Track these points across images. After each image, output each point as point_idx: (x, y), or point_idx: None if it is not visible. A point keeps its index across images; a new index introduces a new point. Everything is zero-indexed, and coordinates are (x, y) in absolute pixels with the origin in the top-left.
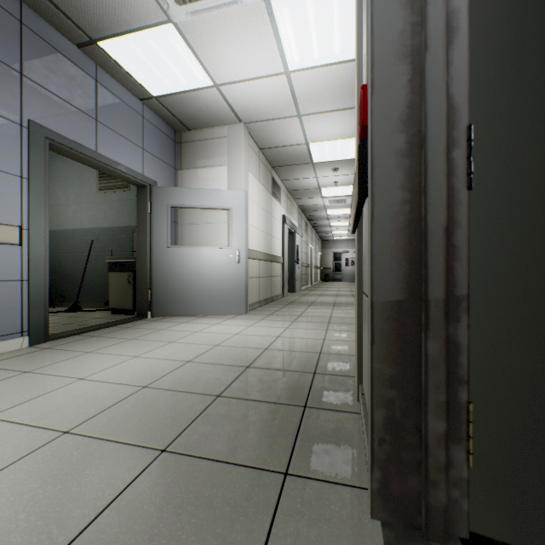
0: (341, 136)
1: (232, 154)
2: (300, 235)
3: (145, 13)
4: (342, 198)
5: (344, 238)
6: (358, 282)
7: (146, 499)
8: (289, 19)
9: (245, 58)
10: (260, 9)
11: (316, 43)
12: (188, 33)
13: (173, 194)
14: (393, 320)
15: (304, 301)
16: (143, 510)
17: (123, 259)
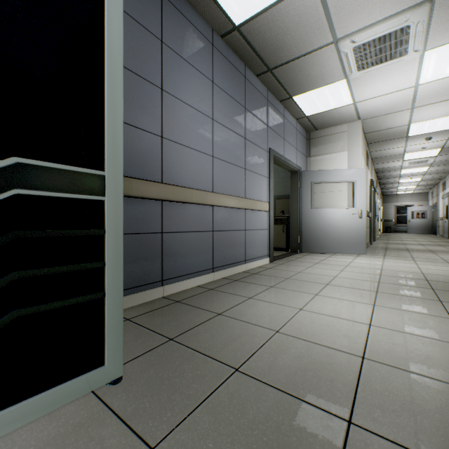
0: (446, 115)
1: (351, 143)
2: (376, 193)
3: (332, 79)
4: (424, 159)
5: (408, 192)
6: None
7: None
8: (435, 58)
9: (386, 85)
10: (413, 59)
11: None
12: (353, 81)
13: (314, 175)
14: None
15: (397, 248)
16: None
17: (278, 217)
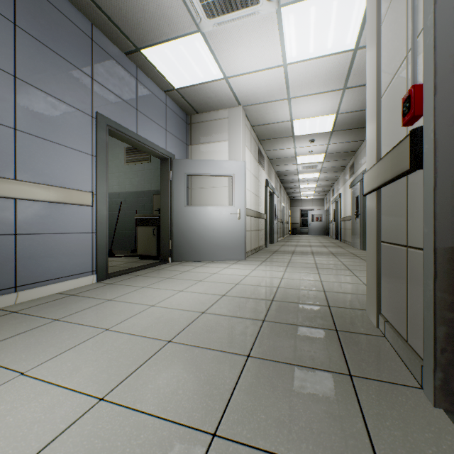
0: (321, 114)
1: (233, 131)
2: (277, 196)
3: (181, 26)
4: (314, 165)
5: (310, 197)
6: (377, 234)
7: (257, 386)
8: (294, 23)
9: (253, 55)
10: (271, 17)
11: (312, 40)
12: (211, 39)
13: (188, 165)
14: (453, 261)
15: (286, 251)
16: (261, 393)
17: (149, 216)
